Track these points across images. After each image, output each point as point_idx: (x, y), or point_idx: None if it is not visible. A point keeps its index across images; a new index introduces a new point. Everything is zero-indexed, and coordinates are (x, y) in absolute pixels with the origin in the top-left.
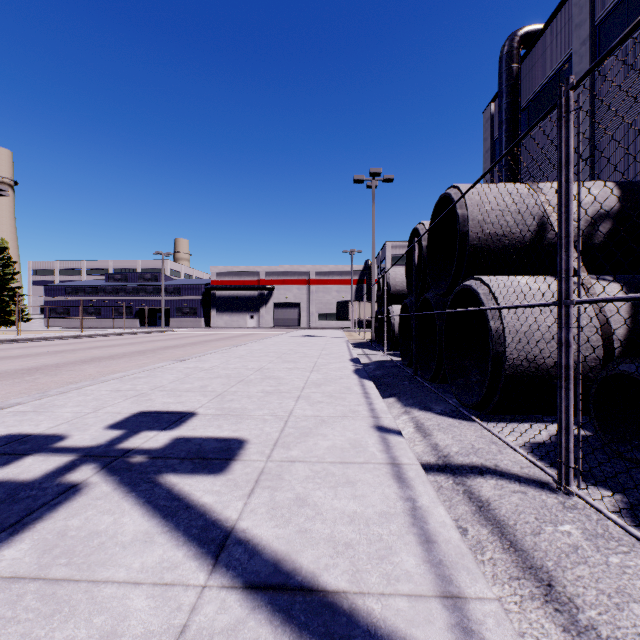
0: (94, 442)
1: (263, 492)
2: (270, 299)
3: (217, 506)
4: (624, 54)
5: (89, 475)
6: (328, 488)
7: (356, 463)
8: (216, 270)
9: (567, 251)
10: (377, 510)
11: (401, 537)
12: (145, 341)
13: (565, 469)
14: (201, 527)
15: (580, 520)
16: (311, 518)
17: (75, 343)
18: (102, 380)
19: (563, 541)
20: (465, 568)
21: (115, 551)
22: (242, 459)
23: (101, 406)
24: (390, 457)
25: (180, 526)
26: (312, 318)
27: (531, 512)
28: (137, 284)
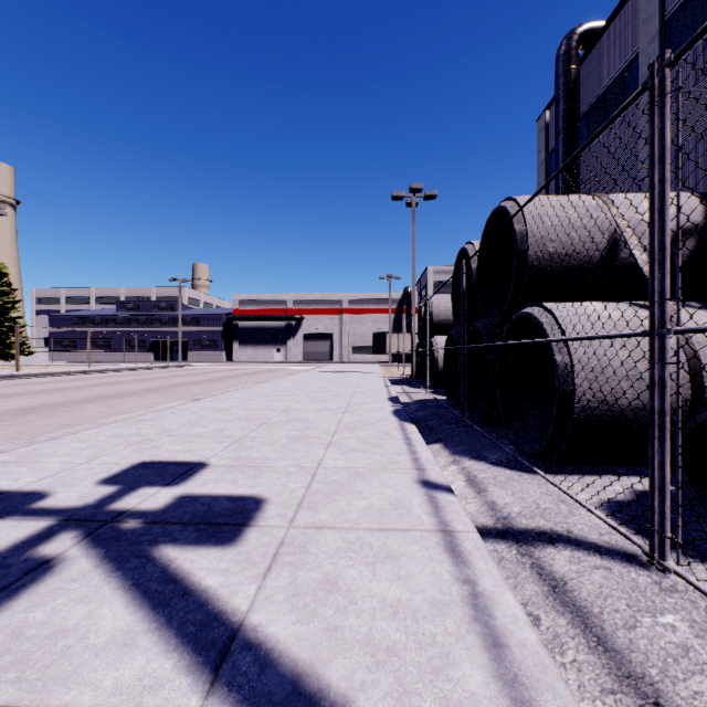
0: (81, 501)
1: (282, 571)
2: (299, 330)
3: (223, 591)
4: (699, 52)
5: (67, 547)
6: (364, 565)
7: (399, 530)
8: (239, 298)
9: (662, 268)
10: (427, 597)
11: (460, 638)
12: (158, 377)
13: (659, 539)
14: (200, 623)
15: (684, 608)
16: (343, 609)
17: (80, 379)
18: (102, 423)
19: (667, 639)
20: (550, 688)
21: (83, 660)
22: (258, 525)
23: (96, 455)
24: (440, 522)
25: (173, 621)
26: (345, 351)
27: (620, 596)
28: (151, 314)
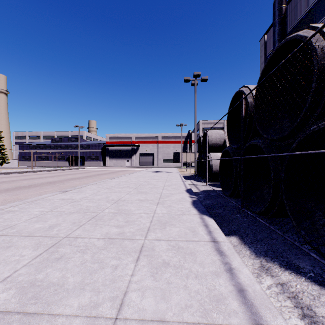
0: None
1: None
2: (137, 151)
3: None
4: None
5: None
6: None
7: None
8: (109, 136)
9: None
10: None
11: None
12: (63, 174)
13: None
14: None
15: None
16: None
17: (21, 176)
18: None
19: None
20: None
21: None
22: None
23: None
24: None
25: None
26: (160, 161)
27: None
28: (67, 143)
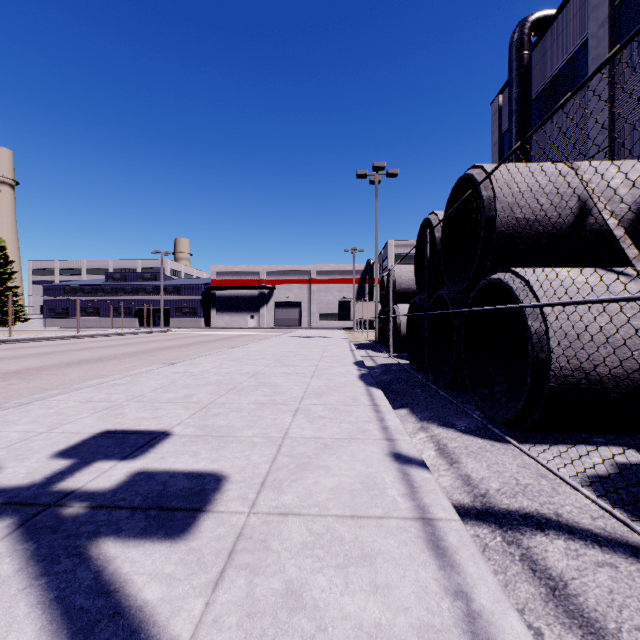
0: (27, 479)
1: (237, 577)
2: (271, 299)
3: (162, 610)
4: None
5: None
6: (334, 569)
7: (372, 518)
8: (216, 269)
9: None
10: (413, 620)
11: None
12: (140, 342)
13: None
14: None
15: None
16: None
17: (68, 344)
18: (75, 388)
19: None
20: None
21: None
22: (216, 510)
23: (60, 423)
24: (418, 506)
25: None
26: (313, 318)
27: (639, 607)
28: (136, 284)
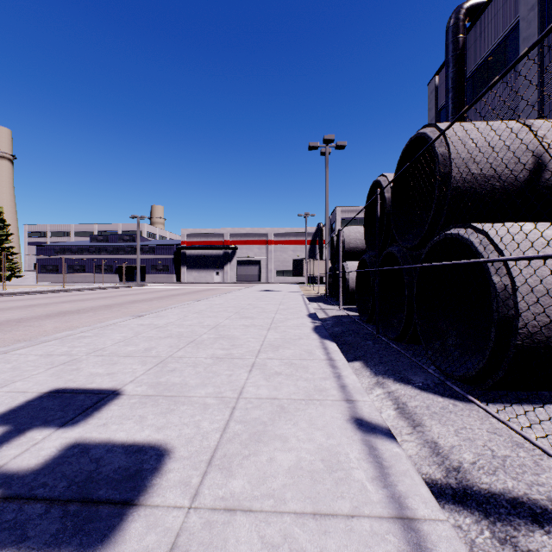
0: None
1: None
2: (234, 257)
3: None
4: None
5: None
6: None
7: (339, 517)
8: (186, 232)
9: None
10: None
11: None
12: (118, 295)
13: None
14: None
15: None
16: None
17: (53, 297)
18: (40, 341)
19: None
20: None
21: None
22: (149, 503)
23: (11, 380)
24: (392, 498)
25: None
26: (271, 274)
27: None
28: (117, 244)
